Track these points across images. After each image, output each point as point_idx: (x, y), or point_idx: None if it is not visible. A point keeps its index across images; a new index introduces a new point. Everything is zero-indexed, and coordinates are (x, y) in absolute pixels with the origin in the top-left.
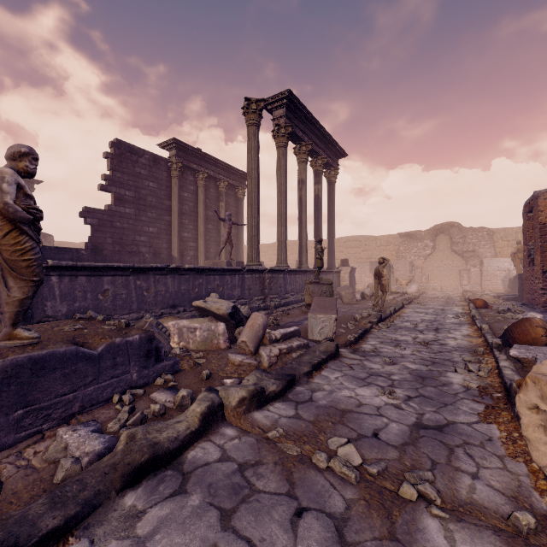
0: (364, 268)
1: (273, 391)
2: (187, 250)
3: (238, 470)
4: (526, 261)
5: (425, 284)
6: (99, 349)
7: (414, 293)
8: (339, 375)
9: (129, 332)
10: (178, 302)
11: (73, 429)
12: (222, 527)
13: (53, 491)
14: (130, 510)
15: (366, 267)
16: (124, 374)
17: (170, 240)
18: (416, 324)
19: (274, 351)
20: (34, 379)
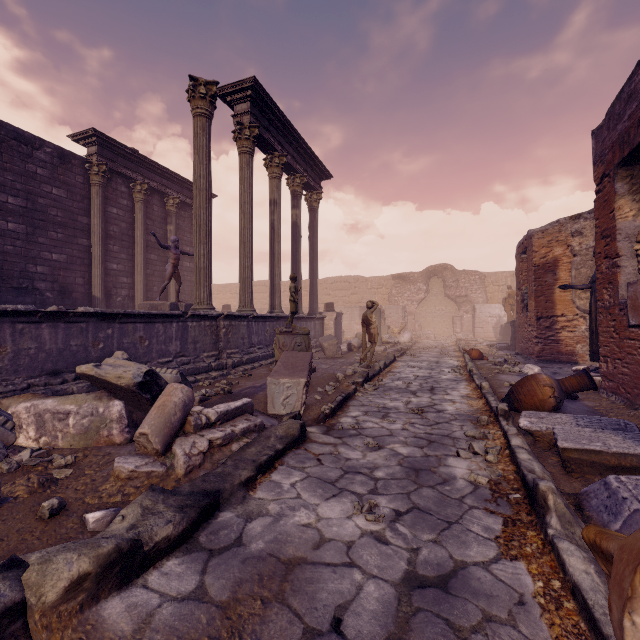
0: (353, 314)
1: (164, 539)
2: (117, 288)
3: None
4: (520, 306)
5: (418, 332)
6: None
7: (406, 343)
8: (299, 478)
9: None
10: (63, 366)
11: None
12: None
13: None
14: None
15: (355, 312)
16: None
17: (89, 273)
18: (409, 383)
19: (200, 445)
20: None
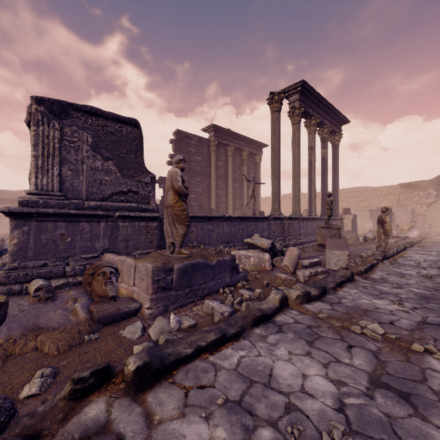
0: (364, 216)
1: (314, 295)
2: (220, 203)
3: (307, 327)
4: None
5: (427, 230)
6: (214, 263)
7: (415, 238)
8: (357, 291)
9: (223, 255)
10: (230, 240)
11: (211, 301)
12: (309, 346)
13: (224, 321)
14: (260, 334)
15: (366, 214)
16: (223, 278)
17: (209, 196)
18: (419, 262)
19: (306, 273)
20: (192, 274)
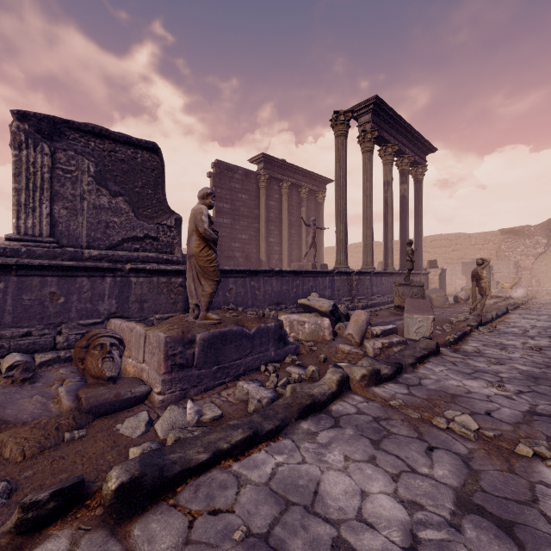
0: (455, 270)
1: (385, 374)
2: (273, 254)
3: (373, 420)
4: None
5: (535, 287)
6: (253, 331)
7: (520, 298)
8: (443, 369)
9: (266, 320)
10: (280, 301)
11: (247, 383)
12: (374, 448)
13: (259, 412)
14: (307, 430)
15: (457, 268)
16: (266, 351)
17: (258, 245)
18: (525, 330)
19: (377, 344)
20: (222, 347)
